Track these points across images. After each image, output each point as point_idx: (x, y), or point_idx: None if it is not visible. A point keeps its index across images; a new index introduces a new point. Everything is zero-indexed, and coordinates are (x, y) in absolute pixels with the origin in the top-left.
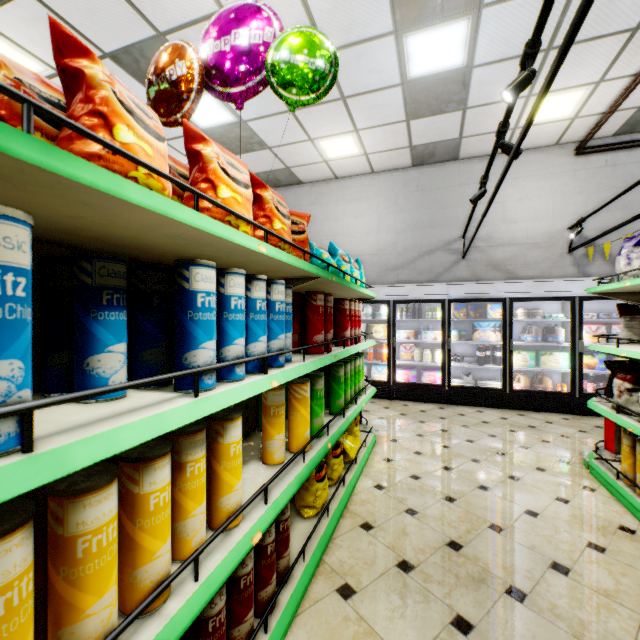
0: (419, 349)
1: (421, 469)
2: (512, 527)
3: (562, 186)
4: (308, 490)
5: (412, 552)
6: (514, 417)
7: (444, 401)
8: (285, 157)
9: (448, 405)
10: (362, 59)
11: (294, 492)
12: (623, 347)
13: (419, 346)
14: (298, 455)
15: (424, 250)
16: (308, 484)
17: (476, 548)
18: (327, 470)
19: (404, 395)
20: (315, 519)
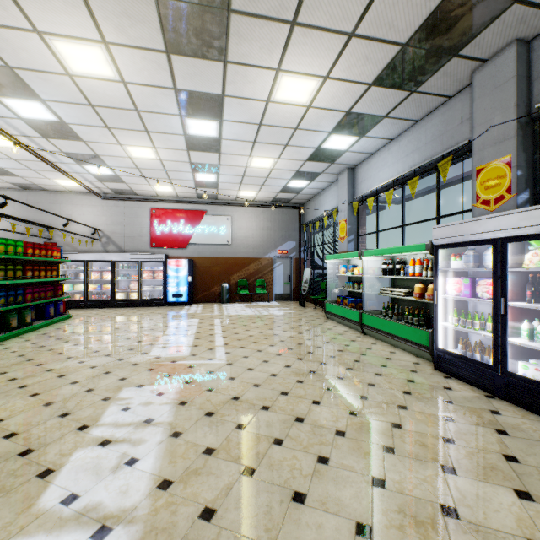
0: None
1: None
2: None
3: (98, 211)
4: None
5: None
6: None
7: None
8: None
9: None
10: None
11: None
12: None
13: None
14: None
15: (31, 234)
16: None
17: None
18: None
19: None
20: None
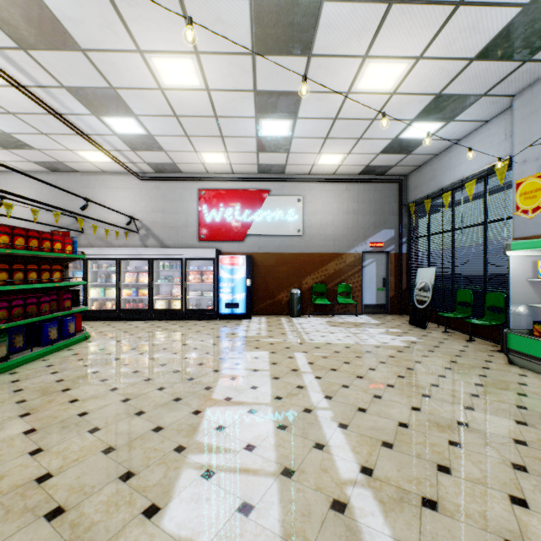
0: None
1: None
2: None
3: (135, 196)
4: None
5: None
6: None
7: None
8: None
9: None
10: None
11: None
12: None
13: None
14: None
15: (60, 226)
16: None
17: None
18: None
19: None
20: None
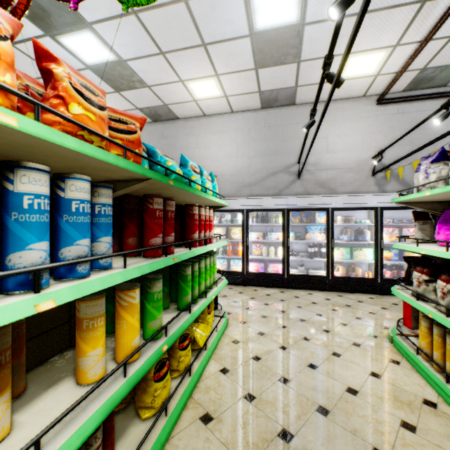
0: (266, 246)
1: (262, 350)
2: (336, 408)
3: (368, 127)
4: (146, 391)
5: (245, 448)
6: (335, 298)
7: (284, 286)
8: (162, 95)
9: (287, 289)
10: (217, 8)
11: (96, 426)
12: (421, 246)
13: (266, 244)
14: (113, 374)
15: (270, 172)
16: (146, 385)
17: (305, 437)
18: (174, 362)
19: (255, 282)
20: (152, 420)
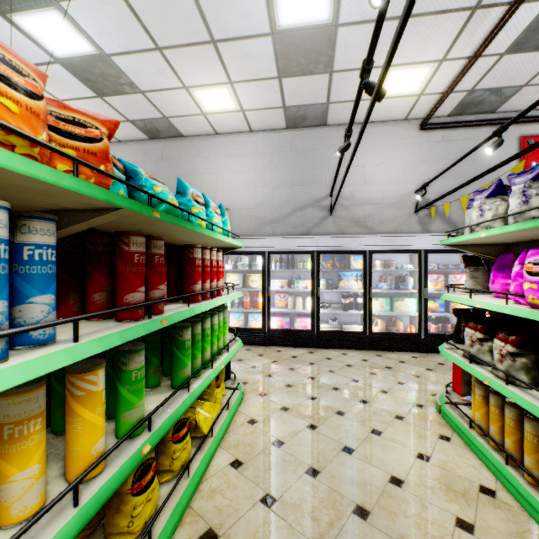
0: (292, 297)
1: (286, 431)
2: (378, 507)
3: (410, 155)
4: (120, 511)
5: None
6: (373, 358)
7: (314, 345)
8: (161, 105)
9: (317, 349)
10: None
11: None
12: (474, 297)
13: (292, 294)
14: (51, 507)
15: (297, 206)
16: (120, 502)
17: None
18: (165, 461)
19: (278, 341)
20: None
